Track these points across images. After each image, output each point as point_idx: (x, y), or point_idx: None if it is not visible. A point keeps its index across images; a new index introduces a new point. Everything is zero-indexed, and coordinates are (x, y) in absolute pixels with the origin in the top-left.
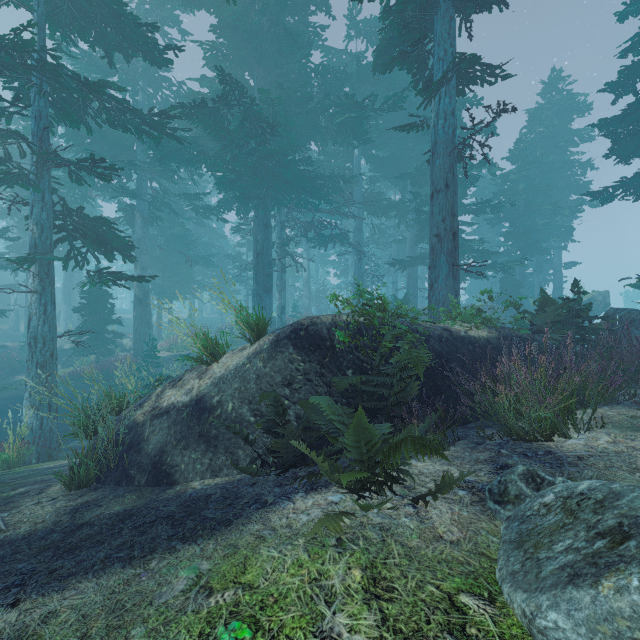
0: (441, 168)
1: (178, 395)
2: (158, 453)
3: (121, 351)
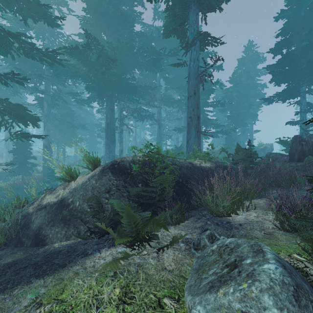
0: (192, 85)
1: (52, 198)
2: (38, 229)
3: (36, 173)
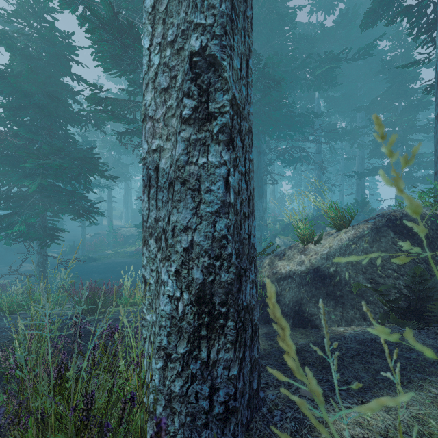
0: None
1: (292, 265)
2: (296, 304)
3: None
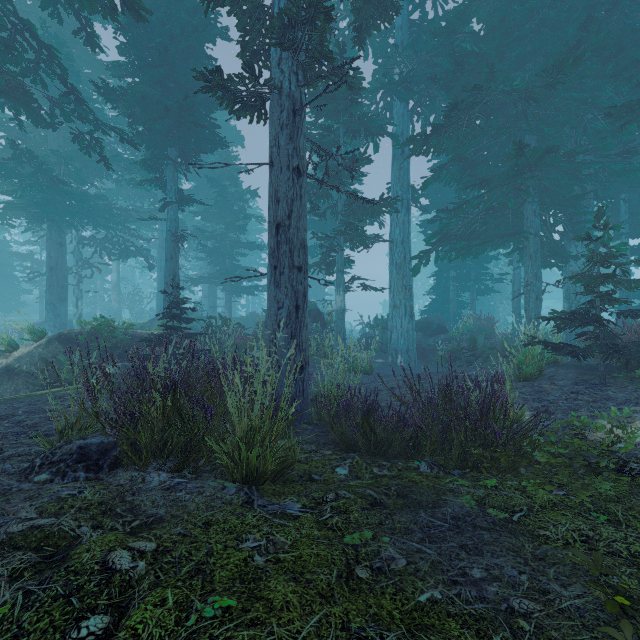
0: (169, 248)
1: None
2: None
3: None
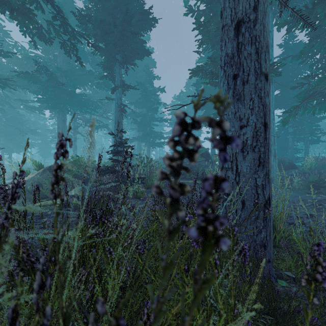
0: (116, 116)
1: None
2: None
3: None
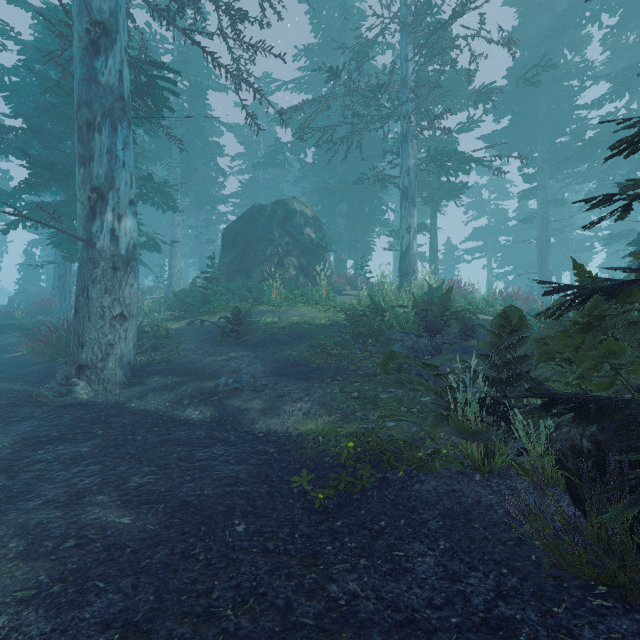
0: None
1: None
2: None
3: None
